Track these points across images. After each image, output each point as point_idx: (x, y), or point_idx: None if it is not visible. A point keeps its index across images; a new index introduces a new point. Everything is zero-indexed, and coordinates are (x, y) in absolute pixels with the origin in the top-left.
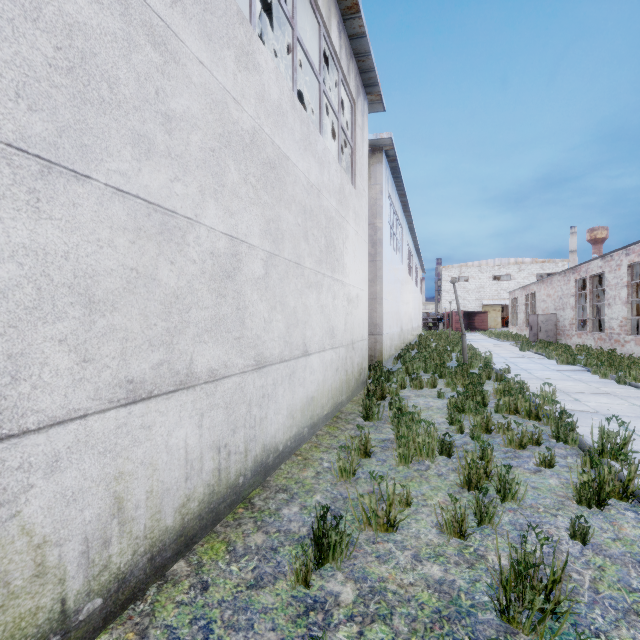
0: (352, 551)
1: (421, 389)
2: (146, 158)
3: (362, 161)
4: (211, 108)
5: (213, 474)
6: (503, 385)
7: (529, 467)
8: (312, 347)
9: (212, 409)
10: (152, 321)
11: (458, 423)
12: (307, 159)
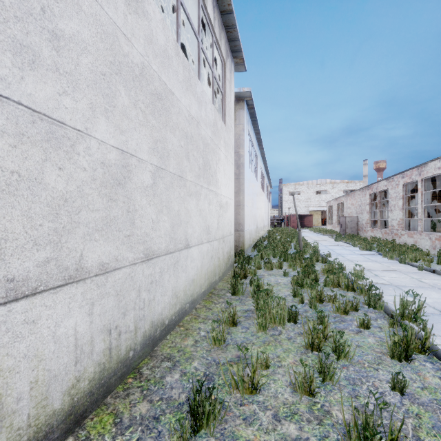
0: (223, 417)
1: (272, 270)
2: (30, 68)
3: (230, 105)
4: (102, 38)
5: (104, 353)
6: (328, 266)
7: (352, 329)
8: (192, 241)
9: (103, 297)
10: (37, 222)
11: (299, 295)
12: (188, 97)
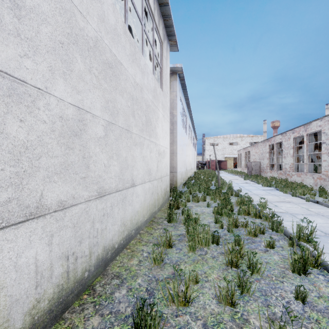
0: (162, 328)
1: (198, 202)
2: None
3: (166, 77)
4: (60, 12)
5: (62, 276)
6: (240, 199)
7: (261, 248)
8: (137, 181)
9: (61, 230)
10: None
11: (220, 222)
12: (134, 67)
